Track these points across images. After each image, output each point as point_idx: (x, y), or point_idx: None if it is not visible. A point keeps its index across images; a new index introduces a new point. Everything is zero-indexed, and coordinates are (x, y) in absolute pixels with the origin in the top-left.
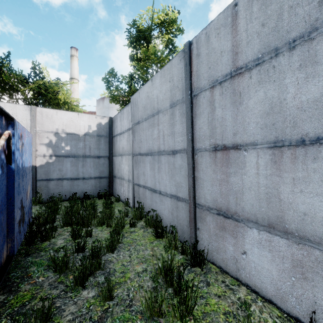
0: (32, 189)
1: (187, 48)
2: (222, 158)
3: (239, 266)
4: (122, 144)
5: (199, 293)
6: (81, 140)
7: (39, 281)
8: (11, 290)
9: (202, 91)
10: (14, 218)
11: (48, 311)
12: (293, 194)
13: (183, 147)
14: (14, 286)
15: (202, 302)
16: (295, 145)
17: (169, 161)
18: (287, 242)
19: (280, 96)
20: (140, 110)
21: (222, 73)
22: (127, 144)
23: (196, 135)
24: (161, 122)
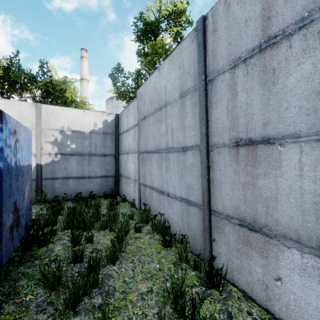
0: (37, 187)
1: (201, 24)
2: (247, 155)
3: (271, 295)
4: (128, 142)
5: None
6: (87, 137)
7: (26, 300)
8: None
9: (219, 74)
10: (2, 224)
11: None
12: None
13: (196, 142)
14: None
15: None
16: None
17: (178, 159)
18: None
19: None
20: (146, 104)
21: (248, 48)
22: (133, 141)
23: (212, 127)
24: (169, 116)
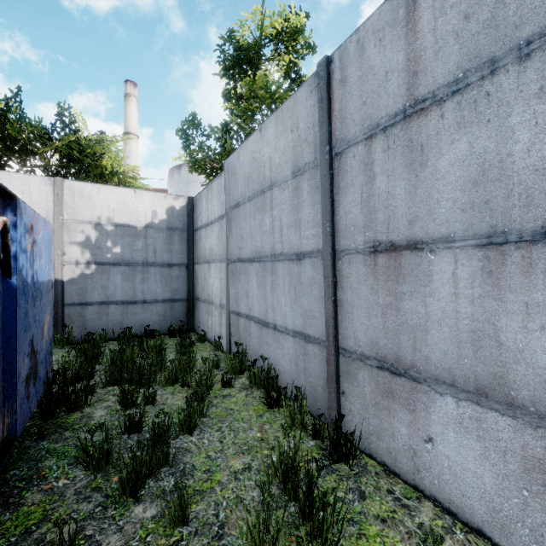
0: (56, 319)
1: (323, 69)
2: (388, 266)
3: (420, 464)
4: (210, 243)
5: (347, 515)
6: (140, 235)
7: (58, 486)
8: (7, 503)
9: (350, 146)
10: (16, 373)
11: (68, 545)
12: (527, 333)
13: (317, 246)
14: (14, 496)
15: (351, 530)
16: (531, 241)
17: (291, 272)
18: (514, 423)
19: (501, 148)
20: (239, 183)
21: (388, 112)
22: (218, 242)
23: (340, 224)
24: (276, 204)
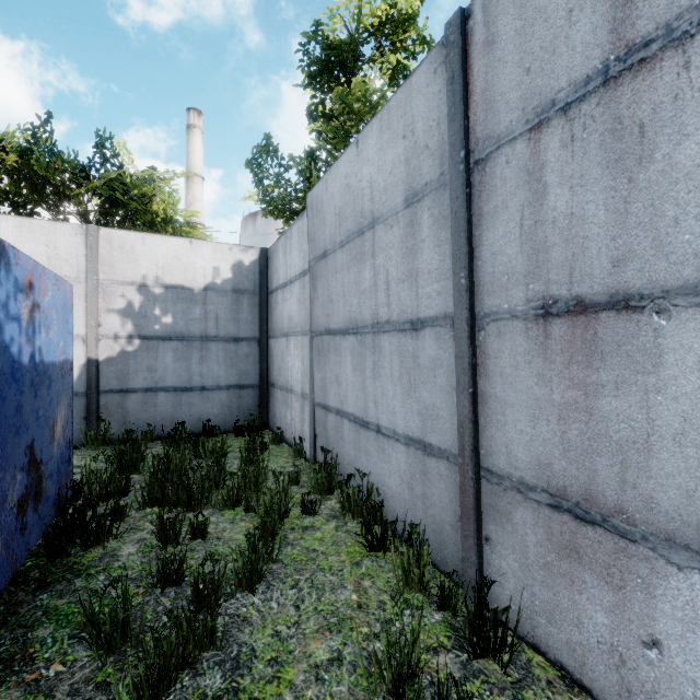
0: (90, 411)
1: (456, 29)
2: (571, 338)
3: (634, 682)
4: (289, 309)
5: None
6: (197, 300)
7: (47, 676)
8: None
9: (501, 145)
10: None
11: None
12: None
13: (444, 309)
14: None
15: None
16: None
17: (402, 349)
18: None
19: None
20: (328, 223)
21: (573, 78)
22: (299, 308)
23: (482, 273)
24: (381, 249)
